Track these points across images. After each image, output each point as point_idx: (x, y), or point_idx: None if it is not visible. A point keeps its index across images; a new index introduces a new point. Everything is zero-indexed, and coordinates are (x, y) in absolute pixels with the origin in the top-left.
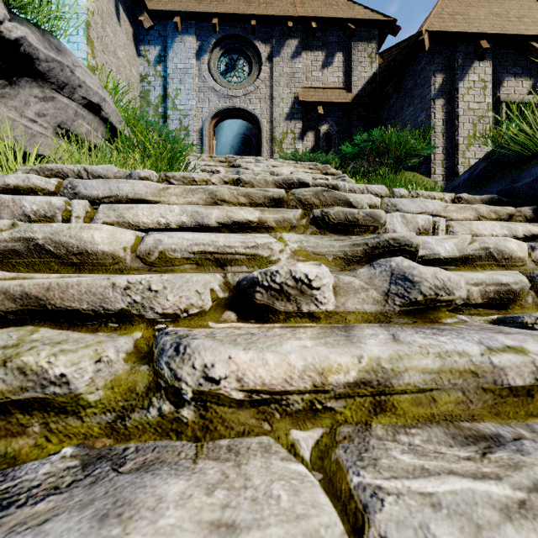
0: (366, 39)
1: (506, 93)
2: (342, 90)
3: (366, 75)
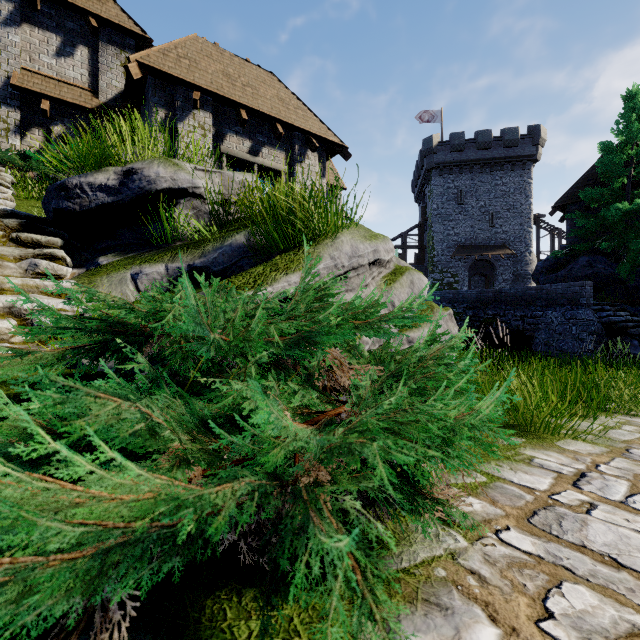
0: (119, 45)
1: (229, 147)
2: (87, 92)
3: (118, 85)
